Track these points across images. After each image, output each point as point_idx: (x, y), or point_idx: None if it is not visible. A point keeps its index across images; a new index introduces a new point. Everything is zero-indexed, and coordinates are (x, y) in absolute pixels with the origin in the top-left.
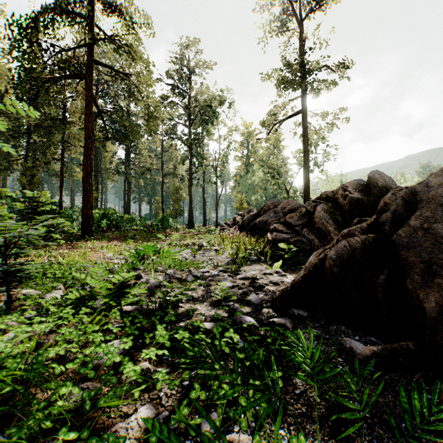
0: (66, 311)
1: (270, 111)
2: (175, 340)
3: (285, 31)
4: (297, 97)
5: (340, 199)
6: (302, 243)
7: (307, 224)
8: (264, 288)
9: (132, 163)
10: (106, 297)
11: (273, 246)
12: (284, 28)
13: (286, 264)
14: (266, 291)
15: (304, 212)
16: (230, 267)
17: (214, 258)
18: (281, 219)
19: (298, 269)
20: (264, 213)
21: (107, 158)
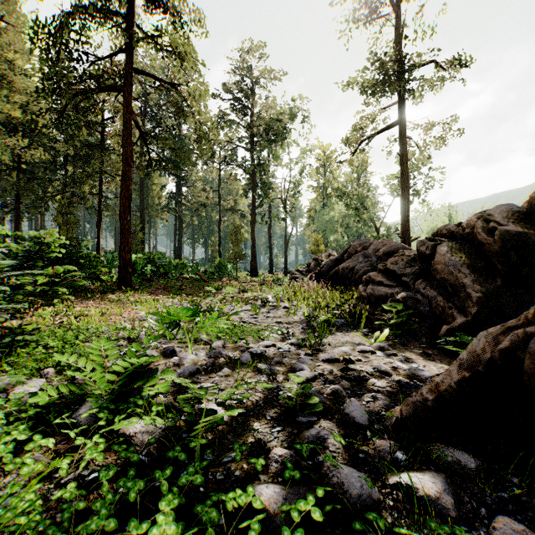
0: (10, 437)
1: (355, 125)
2: (199, 534)
3: (375, 19)
4: (392, 104)
5: (482, 235)
6: (415, 301)
7: (421, 273)
8: (368, 382)
9: (184, 198)
10: (99, 400)
11: (368, 304)
12: (374, 14)
13: (391, 334)
14: (372, 388)
15: (415, 256)
16: (307, 337)
17: (282, 321)
18: (378, 265)
19: (412, 342)
20: (349, 257)
21: (155, 192)
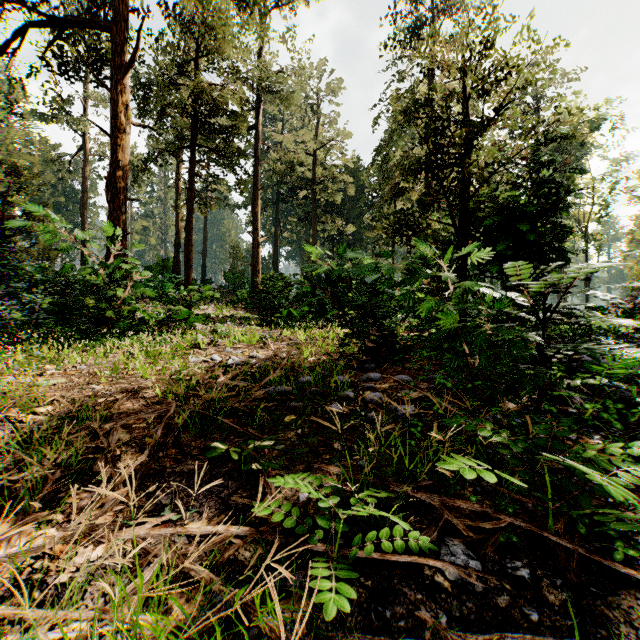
0: None
1: None
2: None
3: None
4: None
5: None
6: None
7: None
8: None
9: None
10: None
11: None
12: None
13: None
14: None
15: None
16: None
17: None
18: None
19: None
20: None
21: None
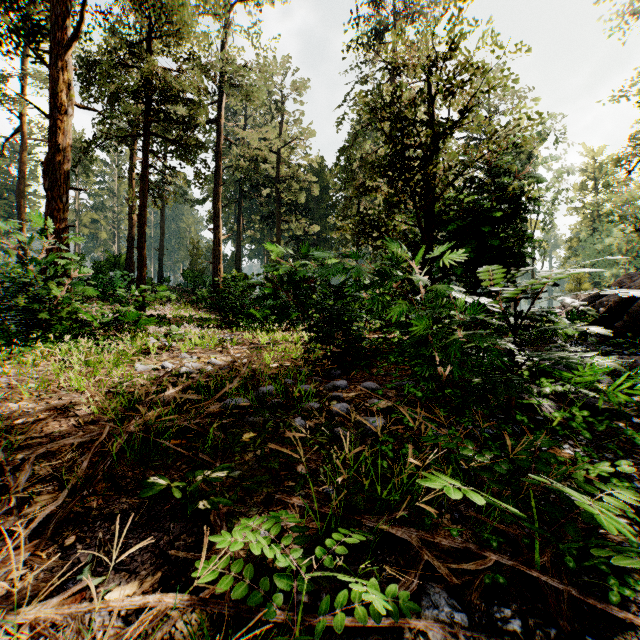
0: None
1: (633, 135)
2: None
3: None
4: None
5: None
6: None
7: None
8: None
9: None
10: None
11: None
12: None
13: None
14: None
15: None
16: None
17: None
18: None
19: None
20: None
21: None
